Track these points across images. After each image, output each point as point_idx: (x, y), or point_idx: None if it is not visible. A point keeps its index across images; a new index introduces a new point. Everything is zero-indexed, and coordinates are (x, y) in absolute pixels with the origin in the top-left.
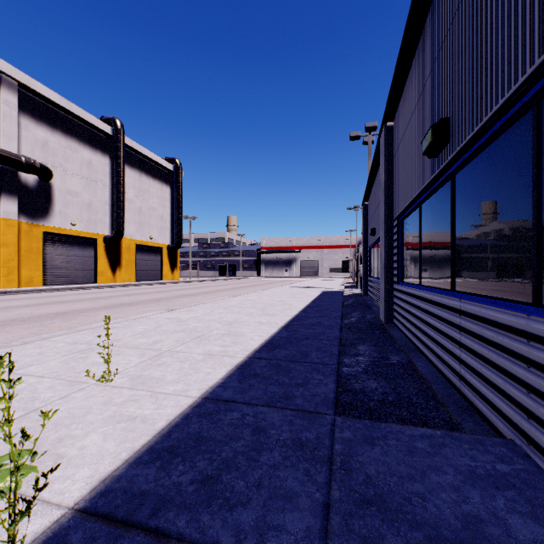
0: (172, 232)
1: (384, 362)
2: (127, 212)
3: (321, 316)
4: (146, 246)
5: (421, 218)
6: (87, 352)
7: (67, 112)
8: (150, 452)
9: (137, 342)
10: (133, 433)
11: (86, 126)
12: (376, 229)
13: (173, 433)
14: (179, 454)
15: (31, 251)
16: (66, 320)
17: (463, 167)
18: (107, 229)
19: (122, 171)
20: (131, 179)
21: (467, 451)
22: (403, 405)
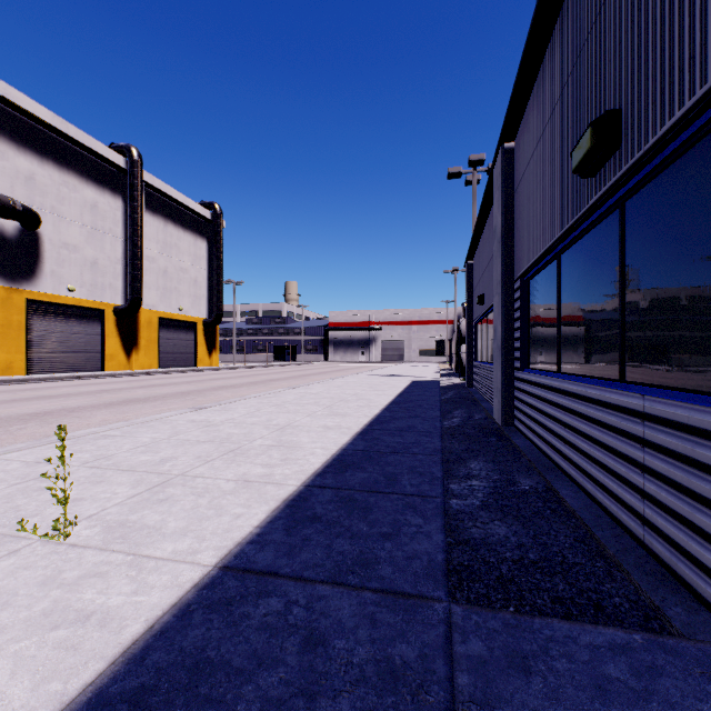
0: (209, 302)
1: (511, 489)
2: (147, 274)
3: (413, 417)
4: (174, 321)
5: (560, 274)
6: (52, 478)
7: (62, 135)
8: (95, 707)
9: (136, 460)
10: (74, 653)
11: (89, 155)
12: (485, 297)
13: (152, 654)
14: (152, 710)
15: (10, 326)
16: (45, 424)
17: (643, 185)
18: (119, 296)
19: (140, 218)
20: (153, 230)
21: (705, 686)
22: (555, 568)
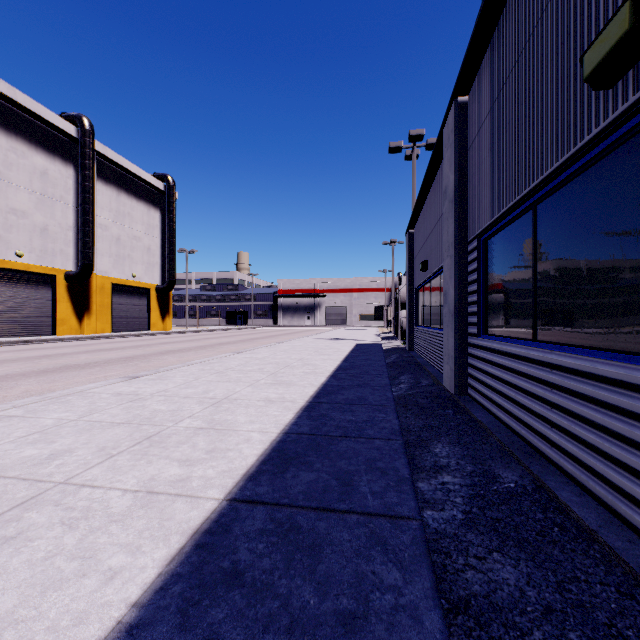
0: (162, 269)
1: (494, 488)
2: (99, 242)
3: (361, 385)
4: (127, 287)
5: (536, 227)
6: None
7: (9, 101)
8: None
9: (15, 456)
10: None
11: (38, 123)
12: (429, 262)
13: None
14: None
15: None
16: None
17: None
18: (70, 262)
19: (92, 186)
20: (105, 198)
21: None
22: None
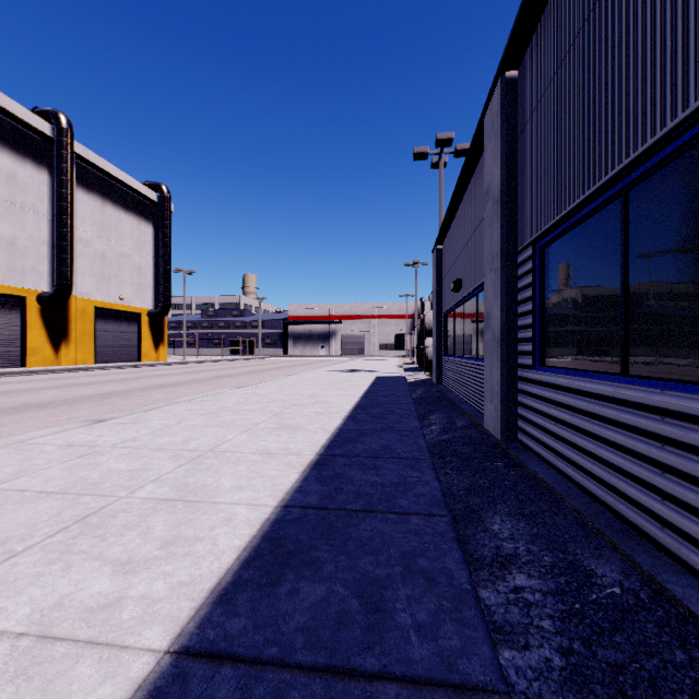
0: (156, 291)
1: (594, 598)
2: (80, 259)
3: (386, 430)
4: (114, 311)
5: (627, 221)
6: None
7: None
8: None
9: None
10: None
11: (5, 118)
12: (462, 281)
13: None
14: None
15: None
16: None
17: None
18: (44, 282)
19: (70, 193)
20: (87, 209)
21: None
22: None
